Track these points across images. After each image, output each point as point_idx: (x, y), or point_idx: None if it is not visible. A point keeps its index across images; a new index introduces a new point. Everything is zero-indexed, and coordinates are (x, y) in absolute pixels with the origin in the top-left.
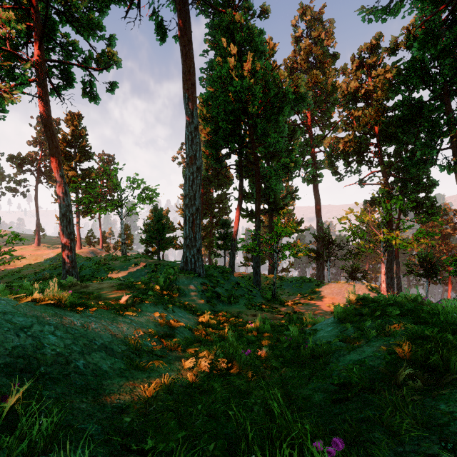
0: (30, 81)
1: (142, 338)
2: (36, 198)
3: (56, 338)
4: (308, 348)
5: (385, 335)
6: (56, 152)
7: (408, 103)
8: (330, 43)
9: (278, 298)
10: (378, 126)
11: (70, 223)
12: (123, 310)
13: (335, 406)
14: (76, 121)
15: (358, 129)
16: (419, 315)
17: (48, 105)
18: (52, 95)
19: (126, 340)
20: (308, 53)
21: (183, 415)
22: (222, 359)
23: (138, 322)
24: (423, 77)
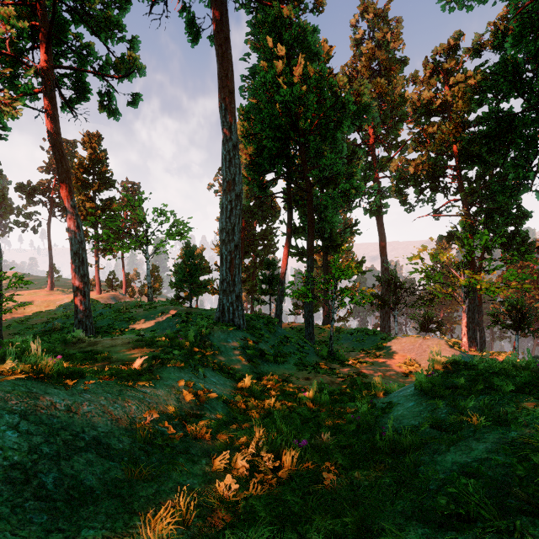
0: (35, 91)
1: (157, 421)
2: (49, 234)
3: (18, 435)
4: (387, 438)
5: (500, 423)
6: (67, 177)
7: (495, 116)
8: (397, 46)
9: (335, 356)
10: (458, 144)
11: (83, 263)
12: (135, 379)
13: None
14: (94, 143)
15: (432, 148)
16: None
17: (56, 120)
18: (63, 110)
19: (133, 426)
20: (371, 59)
21: None
22: (267, 454)
23: (154, 396)
24: (516, 82)
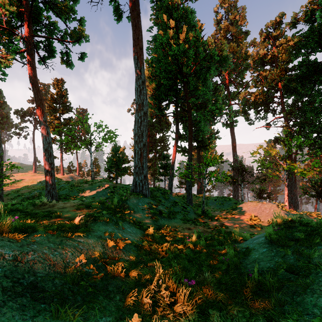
0: (22, 51)
1: (85, 264)
2: (34, 140)
3: None
4: (253, 278)
5: None
6: (40, 103)
7: (306, 64)
8: (243, 23)
9: (206, 214)
10: (282, 82)
11: (51, 156)
12: (74, 232)
13: None
14: (60, 85)
15: (266, 85)
16: None
17: (34, 68)
18: (40, 63)
19: (66, 270)
20: (226, 31)
21: None
22: (165, 291)
23: (86, 244)
24: (320, 42)
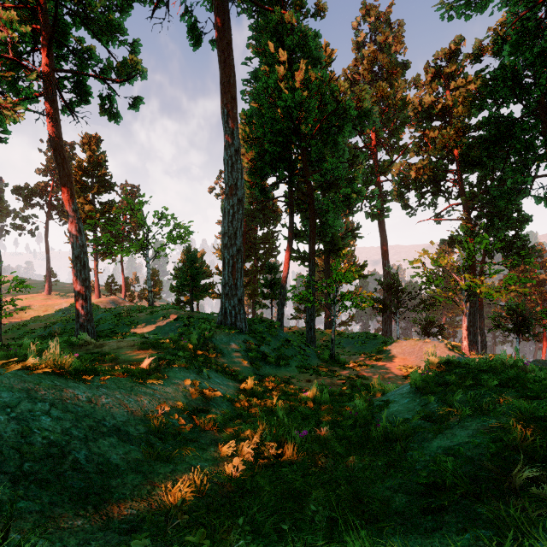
0: (36, 95)
1: (167, 414)
2: (47, 238)
3: (50, 419)
4: (381, 429)
5: (483, 413)
6: (68, 181)
7: (495, 121)
8: (399, 50)
9: (337, 359)
10: (459, 148)
11: (85, 267)
12: (144, 378)
13: (426, 517)
14: (93, 145)
15: (433, 153)
16: (524, 387)
17: (58, 124)
18: (64, 113)
19: (147, 418)
20: (373, 62)
21: (219, 530)
22: (270, 443)
23: (163, 393)
24: (515, 88)
